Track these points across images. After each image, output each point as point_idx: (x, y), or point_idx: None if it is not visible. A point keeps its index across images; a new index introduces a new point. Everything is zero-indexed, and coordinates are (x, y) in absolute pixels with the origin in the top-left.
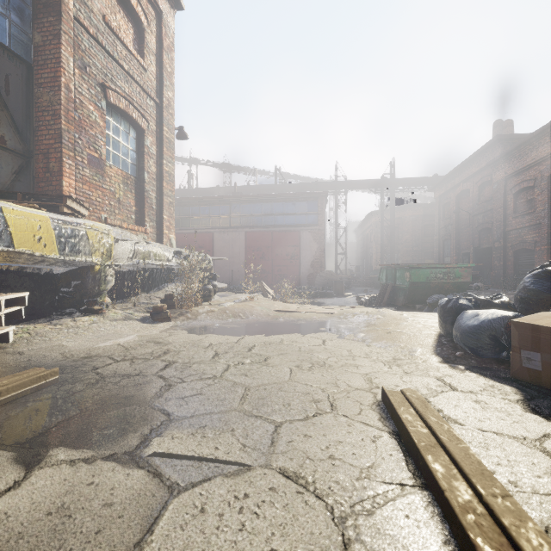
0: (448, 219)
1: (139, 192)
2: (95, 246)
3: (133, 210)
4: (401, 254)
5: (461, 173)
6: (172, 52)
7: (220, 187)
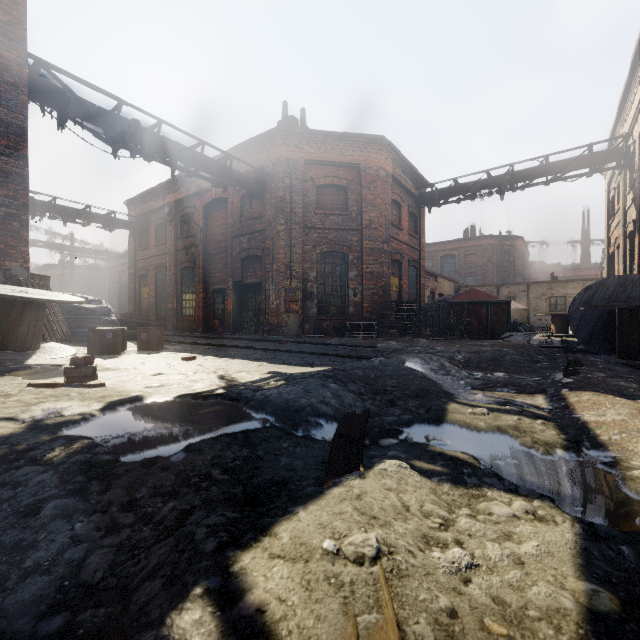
0: (115, 284)
1: None
2: None
3: None
4: None
5: (122, 259)
6: None
7: None
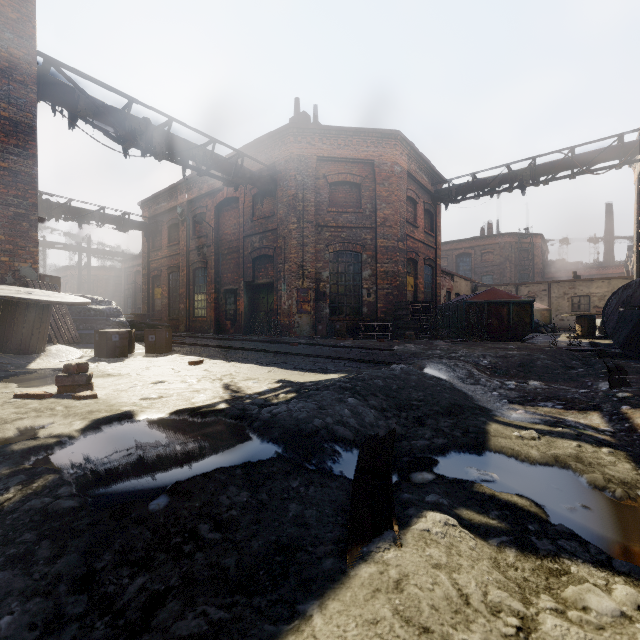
0: (131, 285)
1: None
2: None
3: None
4: None
5: (137, 260)
6: None
7: None
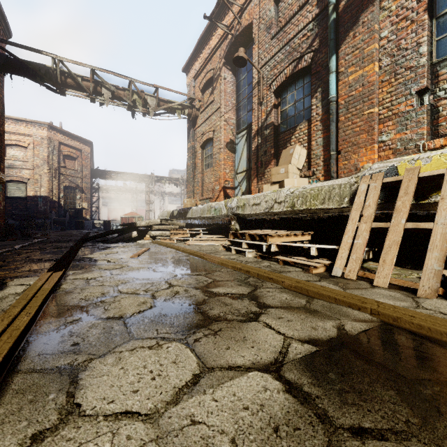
0: None
1: None
2: None
3: None
4: None
5: None
6: None
7: None
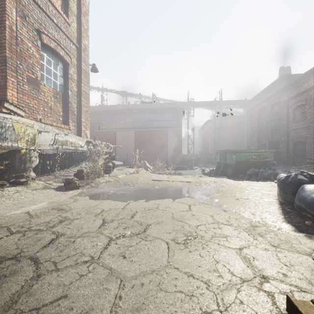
0: (253, 124)
1: (65, 103)
2: (20, 135)
3: (61, 114)
4: (225, 144)
5: (261, 97)
6: (87, 16)
7: (120, 104)
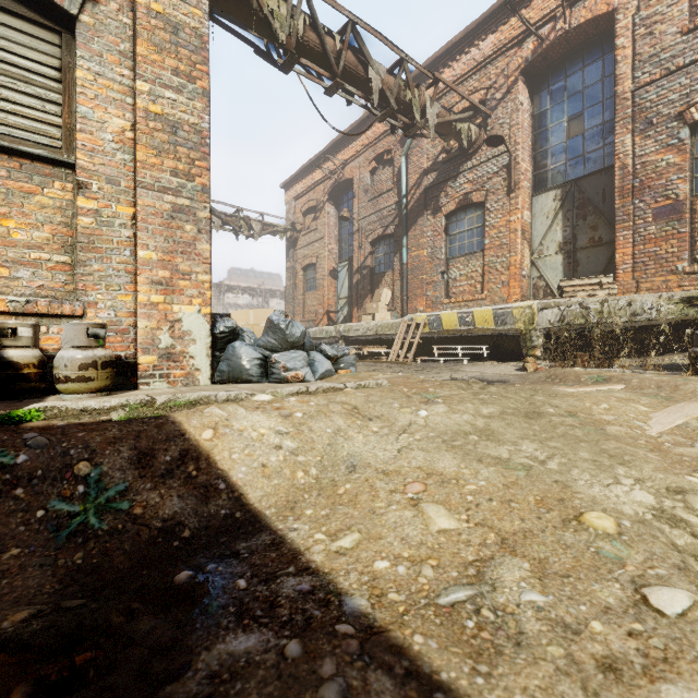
0: None
1: None
2: (517, 318)
3: None
4: None
5: None
6: None
7: None
